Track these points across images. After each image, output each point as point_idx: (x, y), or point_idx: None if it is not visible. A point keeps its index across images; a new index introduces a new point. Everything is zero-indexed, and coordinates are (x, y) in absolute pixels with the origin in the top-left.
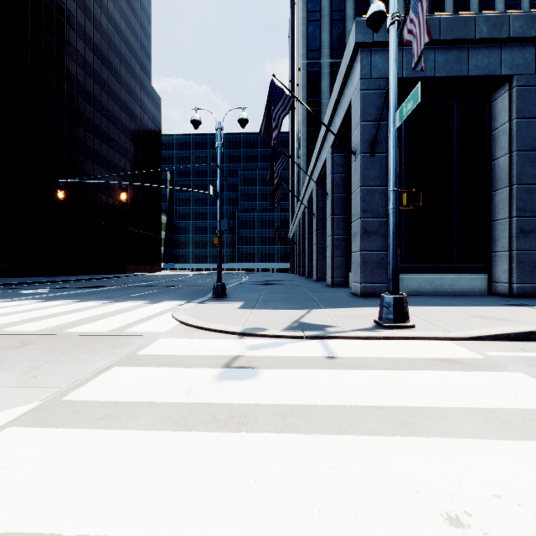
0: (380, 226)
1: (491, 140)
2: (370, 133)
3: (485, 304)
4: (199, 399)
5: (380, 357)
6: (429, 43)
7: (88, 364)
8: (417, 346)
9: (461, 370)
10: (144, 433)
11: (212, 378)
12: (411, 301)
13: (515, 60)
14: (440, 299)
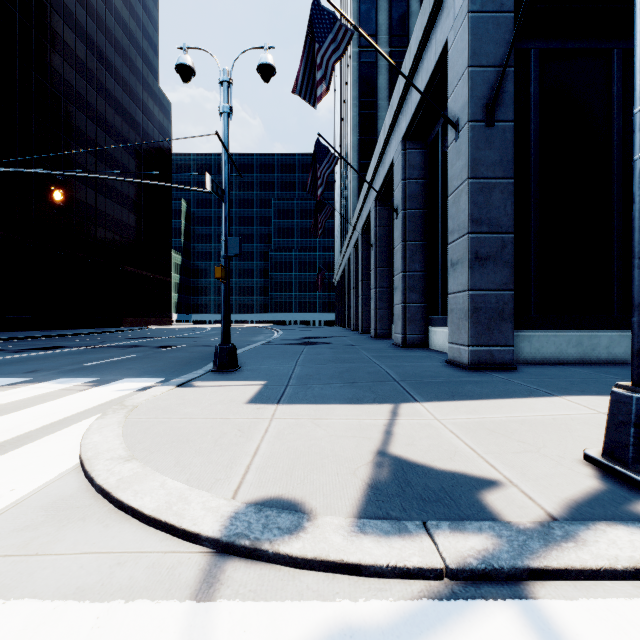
0: (502, 247)
1: None
2: (485, 87)
3: None
4: None
5: None
6: None
7: None
8: None
9: None
10: None
11: None
12: (575, 382)
13: None
14: (613, 374)
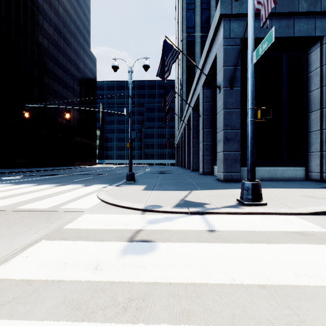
0: (236, 135)
1: (307, 79)
2: (229, 74)
3: (308, 187)
4: (104, 276)
5: (248, 230)
6: (268, 15)
7: (22, 238)
8: (273, 220)
9: (316, 243)
10: (42, 325)
11: (117, 253)
12: None
13: (324, 26)
14: (276, 183)
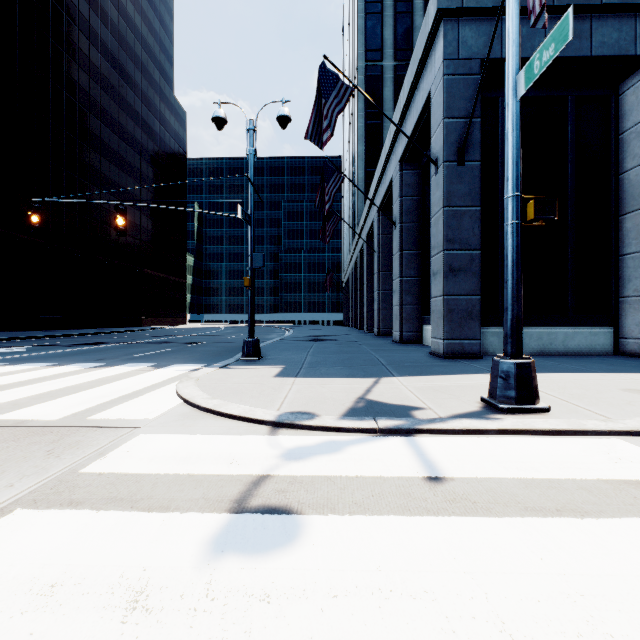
0: (471, 261)
1: (618, 146)
2: (457, 134)
3: (625, 369)
4: (150, 636)
5: (523, 477)
6: None
7: None
8: (574, 450)
9: None
10: None
11: (200, 549)
12: None
13: None
14: (555, 361)
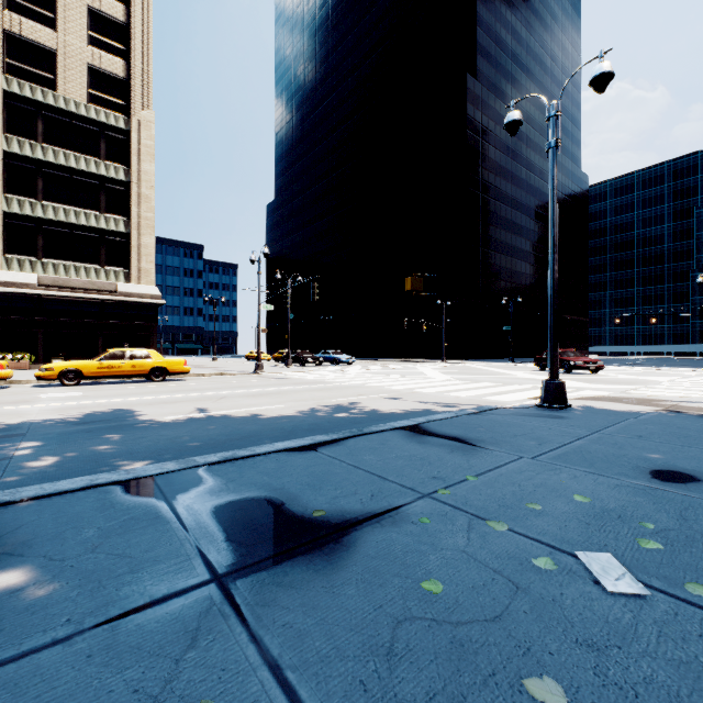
0: None
1: None
2: None
3: None
4: None
5: None
6: None
7: (699, 372)
8: None
9: None
10: None
11: None
12: None
13: None
14: None
